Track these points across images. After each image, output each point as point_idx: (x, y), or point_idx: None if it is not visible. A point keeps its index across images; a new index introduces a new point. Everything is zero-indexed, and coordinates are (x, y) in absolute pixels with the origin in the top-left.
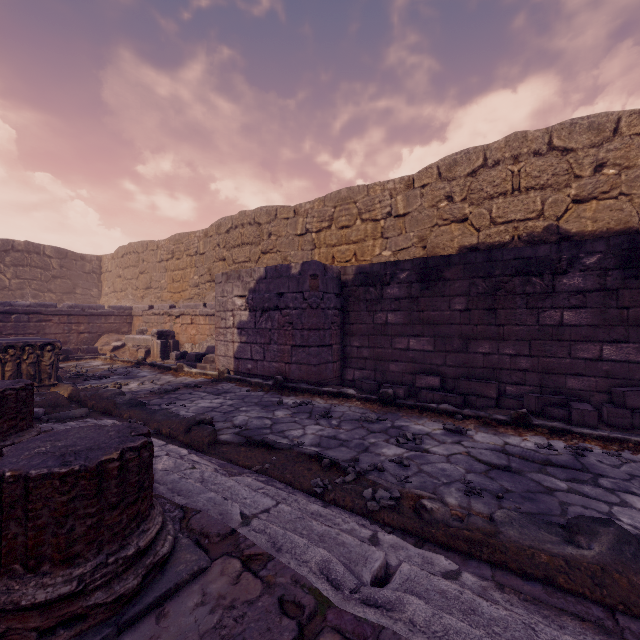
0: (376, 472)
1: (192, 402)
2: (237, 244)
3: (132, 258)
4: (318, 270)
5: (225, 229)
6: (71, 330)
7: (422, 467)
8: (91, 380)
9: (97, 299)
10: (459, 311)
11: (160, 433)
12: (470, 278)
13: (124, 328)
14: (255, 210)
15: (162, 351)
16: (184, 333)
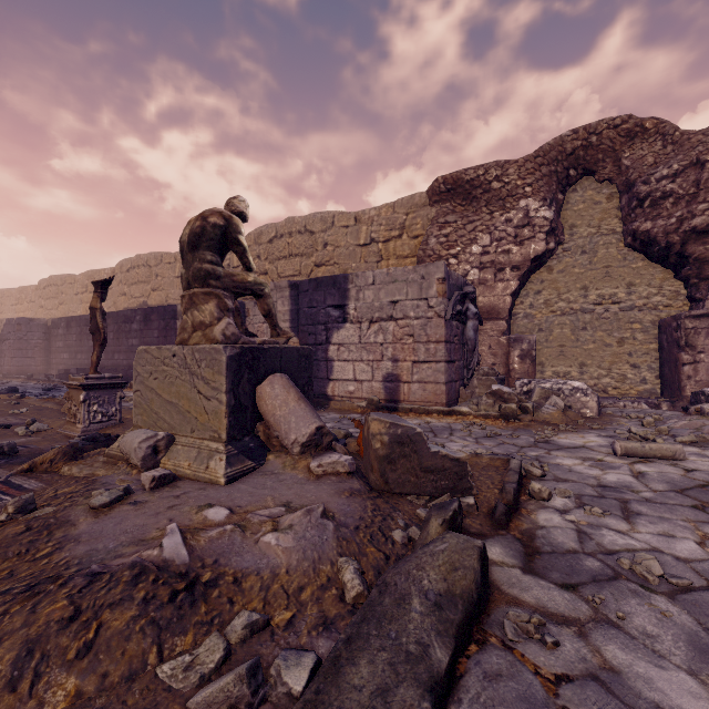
0: None
1: None
2: (49, 297)
3: None
4: (22, 321)
5: (43, 287)
6: None
7: None
8: None
9: None
10: (75, 341)
11: None
12: (77, 327)
13: None
14: (56, 276)
15: None
16: None
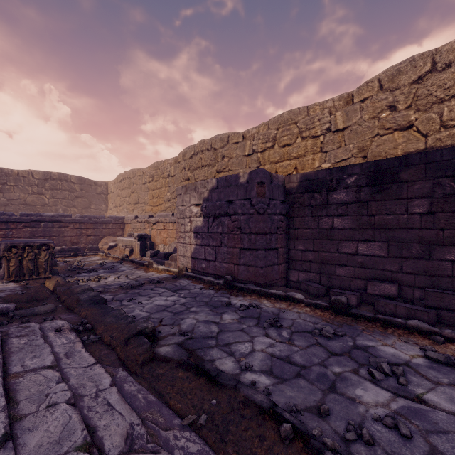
0: (362, 446)
1: (150, 299)
2: (198, 166)
3: (126, 182)
4: (265, 178)
5: (189, 155)
6: (82, 234)
7: (432, 440)
8: (83, 273)
9: (105, 212)
10: (419, 214)
11: (102, 340)
12: (434, 178)
13: (118, 232)
14: (211, 138)
15: (141, 250)
16: (158, 236)
